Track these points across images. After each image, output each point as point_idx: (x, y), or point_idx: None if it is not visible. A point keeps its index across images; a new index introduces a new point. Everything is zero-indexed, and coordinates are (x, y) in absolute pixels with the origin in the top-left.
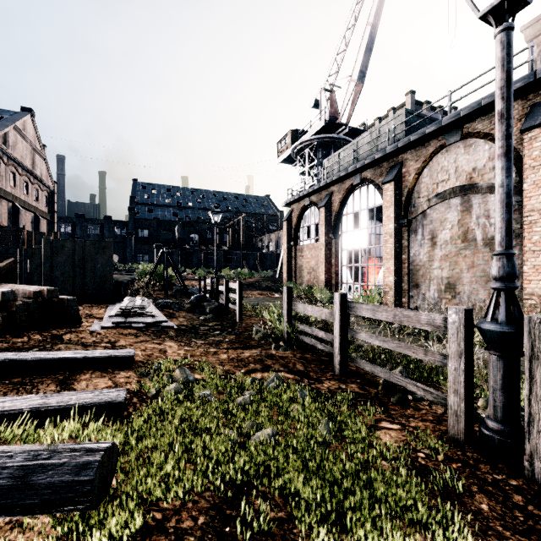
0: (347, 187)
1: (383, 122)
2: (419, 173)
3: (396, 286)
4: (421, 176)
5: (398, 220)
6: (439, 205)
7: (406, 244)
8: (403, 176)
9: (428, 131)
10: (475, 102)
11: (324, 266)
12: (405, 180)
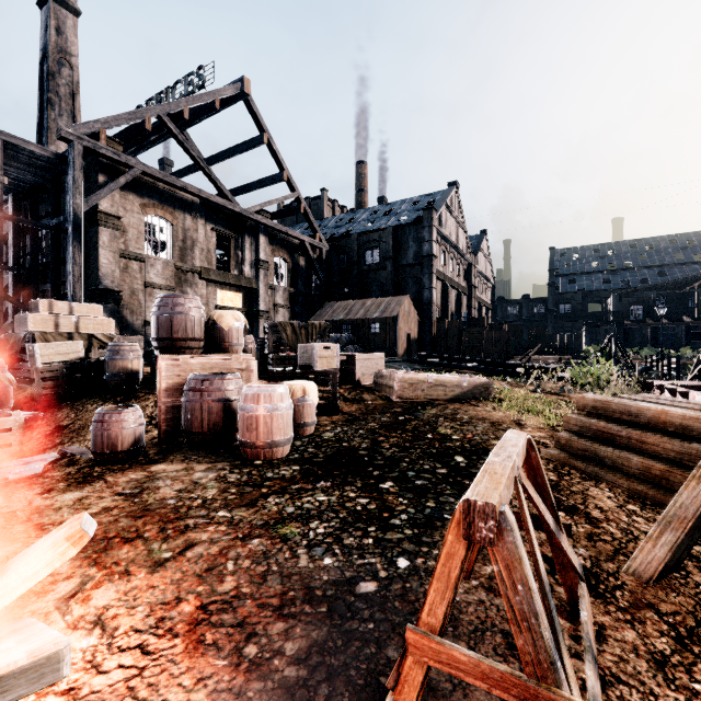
0: None
1: None
2: None
3: None
4: None
5: None
6: None
7: None
8: None
9: None
10: None
11: None
12: None
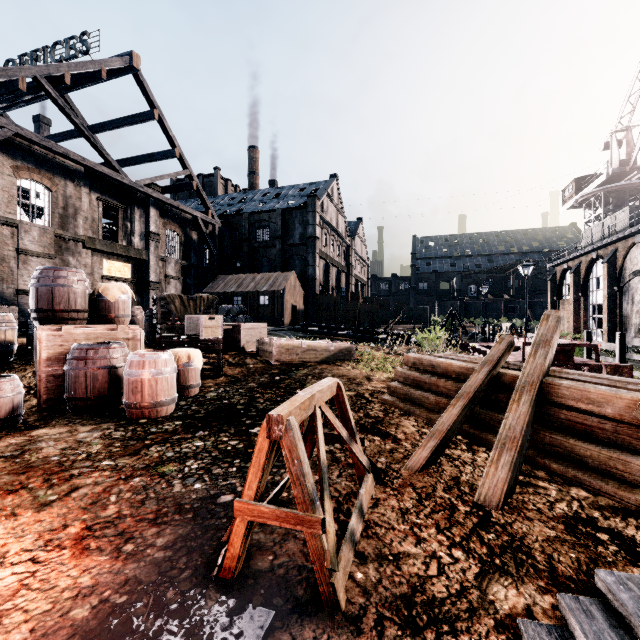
0: (589, 259)
1: (617, 213)
2: (624, 258)
3: (610, 330)
4: (626, 259)
5: (612, 287)
6: (635, 279)
7: (618, 303)
8: (617, 258)
9: (619, 236)
10: (636, 227)
11: (572, 317)
12: (618, 261)
